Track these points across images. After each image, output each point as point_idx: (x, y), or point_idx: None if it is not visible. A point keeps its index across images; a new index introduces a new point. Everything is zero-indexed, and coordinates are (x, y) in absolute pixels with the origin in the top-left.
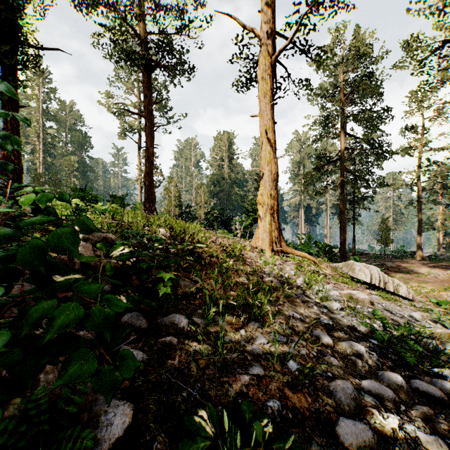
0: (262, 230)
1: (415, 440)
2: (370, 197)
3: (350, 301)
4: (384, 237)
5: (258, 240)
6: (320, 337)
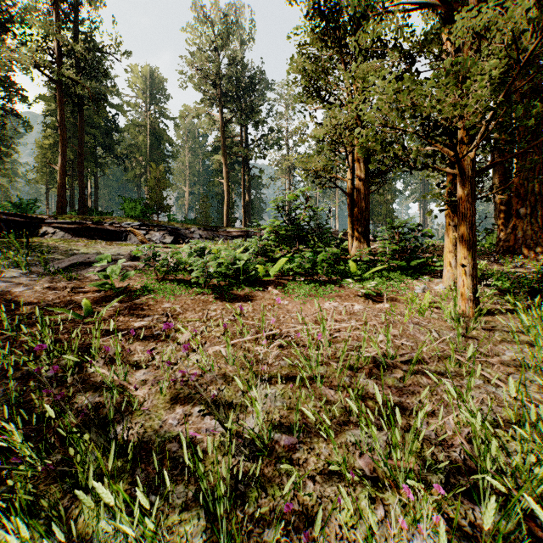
0: None
1: None
2: None
3: None
4: None
5: None
6: None
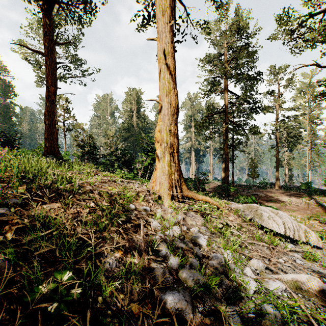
0: (160, 173)
1: None
2: (244, 142)
3: (322, 321)
4: (253, 172)
5: (155, 183)
6: None
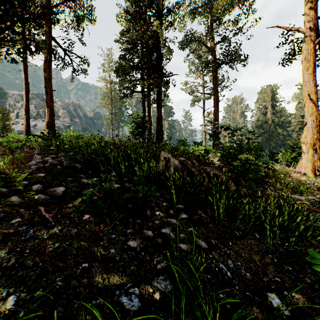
0: (305, 161)
1: None
2: None
3: None
4: None
5: (301, 167)
6: None
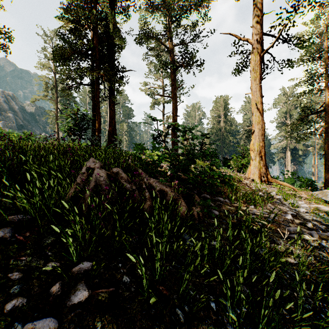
0: (253, 167)
1: (324, 246)
2: None
3: (314, 210)
4: None
5: (250, 173)
6: (286, 216)
